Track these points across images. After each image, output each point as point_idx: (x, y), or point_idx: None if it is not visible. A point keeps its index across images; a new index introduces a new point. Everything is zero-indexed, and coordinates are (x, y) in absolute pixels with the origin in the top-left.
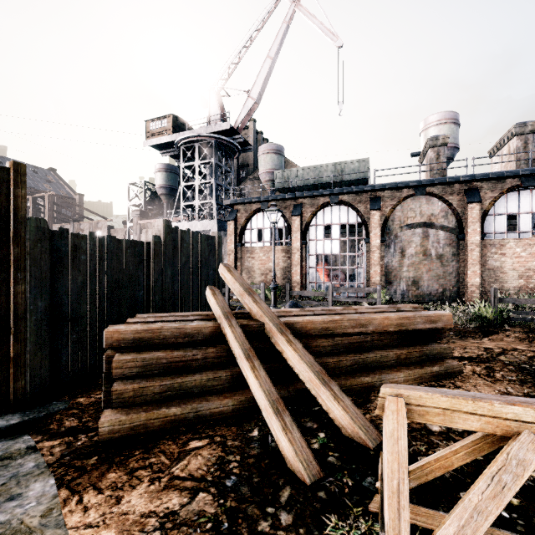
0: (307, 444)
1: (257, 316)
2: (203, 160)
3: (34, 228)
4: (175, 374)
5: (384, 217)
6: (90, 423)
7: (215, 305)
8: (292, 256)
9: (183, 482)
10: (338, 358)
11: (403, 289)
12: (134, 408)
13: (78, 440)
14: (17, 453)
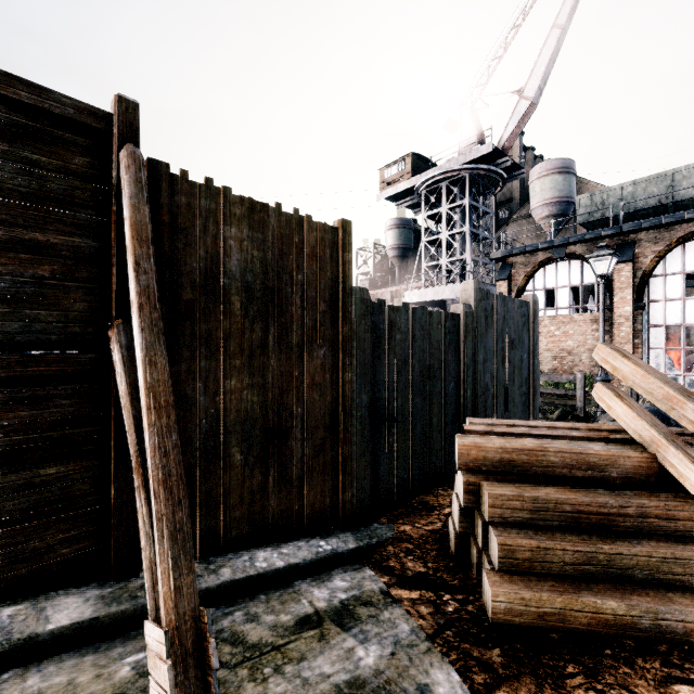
0: None
1: None
2: (449, 203)
3: (359, 301)
4: (588, 535)
5: None
6: (444, 574)
7: (631, 418)
8: (615, 329)
9: None
10: None
11: None
12: (531, 579)
13: (445, 601)
14: (376, 598)
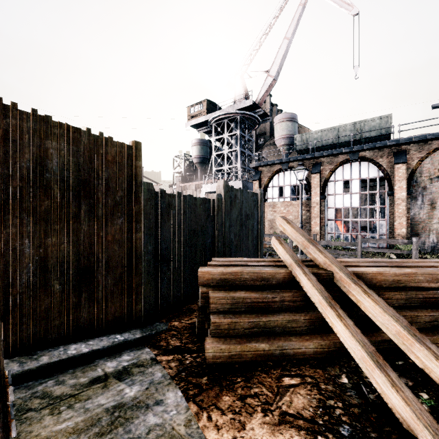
0: (424, 407)
1: (323, 265)
2: (229, 132)
3: (146, 190)
4: (258, 313)
5: (409, 170)
6: (189, 345)
7: (284, 253)
8: (312, 209)
9: (295, 420)
10: (415, 312)
11: (433, 241)
12: (228, 339)
13: (186, 358)
14: (146, 362)
